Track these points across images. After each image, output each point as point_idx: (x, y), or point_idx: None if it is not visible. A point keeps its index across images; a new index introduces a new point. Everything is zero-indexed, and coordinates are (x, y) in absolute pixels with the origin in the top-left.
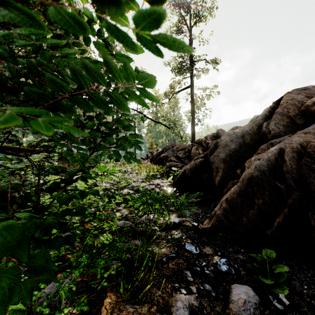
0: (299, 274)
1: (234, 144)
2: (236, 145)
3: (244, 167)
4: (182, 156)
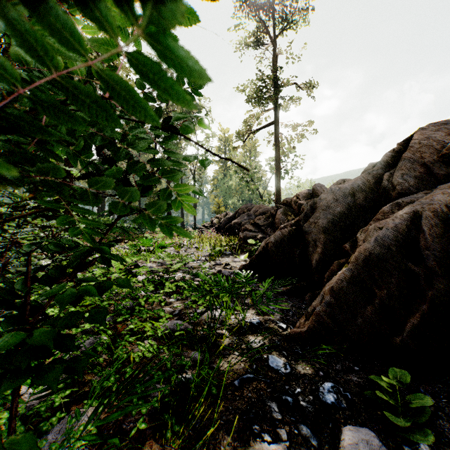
0: (447, 409)
1: (340, 205)
2: (343, 207)
3: (356, 240)
4: (262, 224)
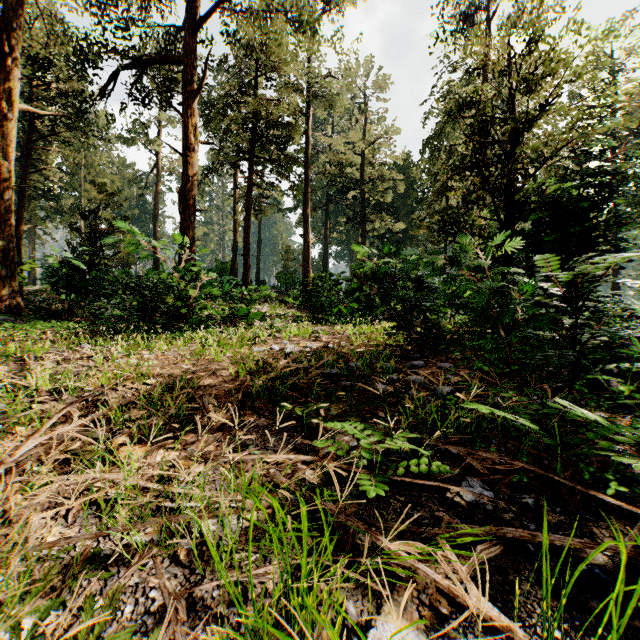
0: None
1: None
2: None
3: None
4: None
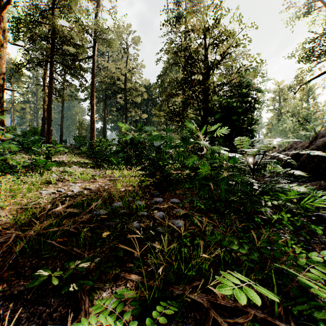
0: None
1: None
2: None
3: None
4: None
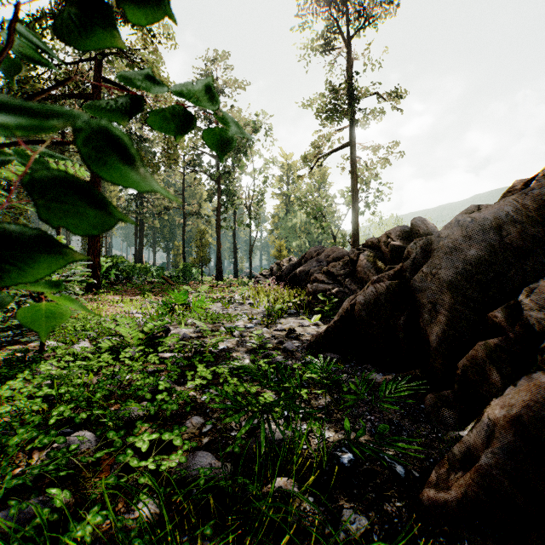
0: None
1: (476, 246)
2: (481, 249)
3: (517, 305)
4: (338, 272)
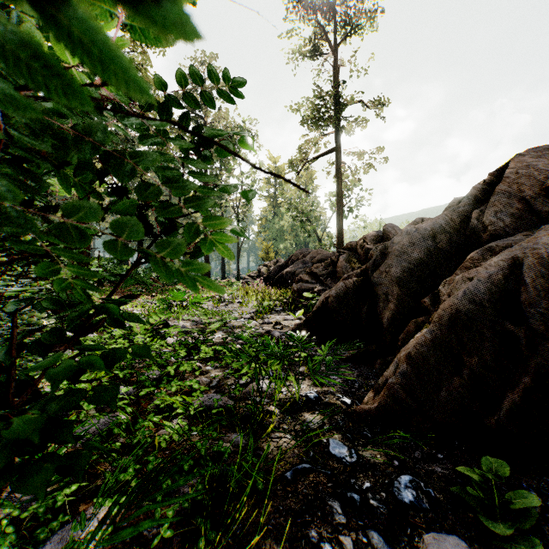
0: None
1: (418, 250)
2: (421, 252)
3: (438, 293)
4: (321, 273)
